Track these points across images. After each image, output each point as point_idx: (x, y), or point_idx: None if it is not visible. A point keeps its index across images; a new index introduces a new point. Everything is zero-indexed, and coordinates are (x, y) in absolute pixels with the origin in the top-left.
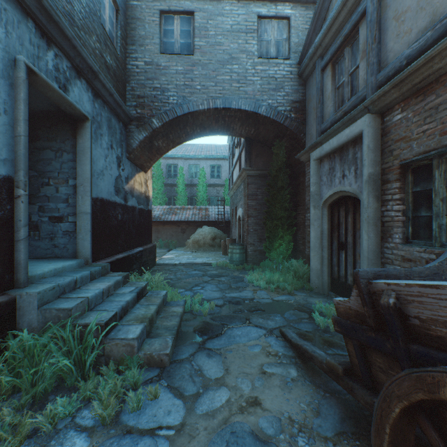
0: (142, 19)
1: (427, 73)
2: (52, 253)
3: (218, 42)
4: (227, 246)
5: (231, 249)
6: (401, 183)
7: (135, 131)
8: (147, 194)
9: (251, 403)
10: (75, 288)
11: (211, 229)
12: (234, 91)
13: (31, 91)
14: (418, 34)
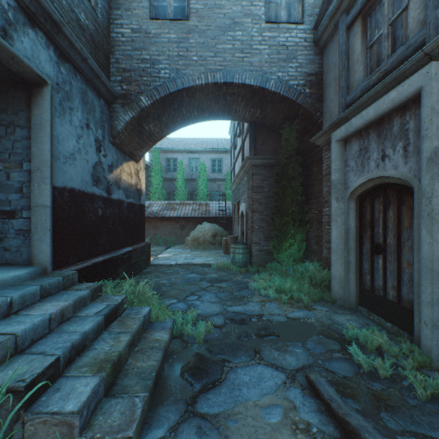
0: None
1: None
2: (1, 258)
3: (218, 5)
4: (228, 245)
5: (233, 249)
6: None
7: (120, 111)
8: (139, 187)
9: None
10: (9, 313)
11: (212, 225)
12: (237, 62)
13: None
14: None
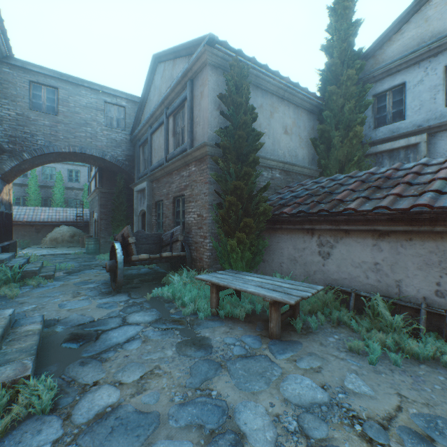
0: (14, 83)
1: (157, 176)
2: None
3: (77, 112)
4: (85, 241)
5: (88, 242)
6: (156, 209)
7: (7, 160)
8: (10, 201)
9: (89, 279)
10: None
11: (71, 228)
12: (88, 143)
13: None
14: (157, 160)
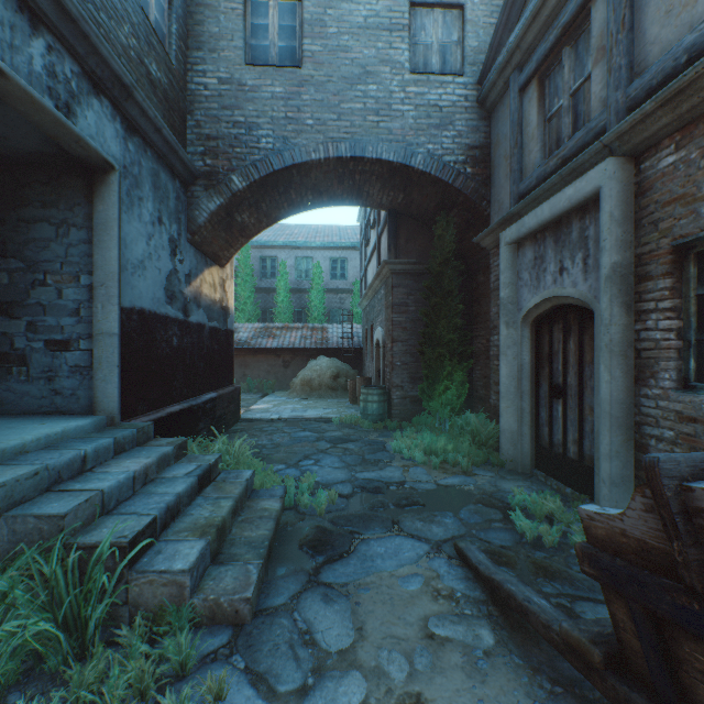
0: (213, 7)
1: None
2: (50, 404)
3: (343, 47)
4: (357, 390)
5: (364, 395)
6: (675, 279)
7: (202, 196)
8: (225, 303)
9: None
10: (83, 470)
11: (332, 361)
12: (370, 128)
13: (5, 112)
14: None
